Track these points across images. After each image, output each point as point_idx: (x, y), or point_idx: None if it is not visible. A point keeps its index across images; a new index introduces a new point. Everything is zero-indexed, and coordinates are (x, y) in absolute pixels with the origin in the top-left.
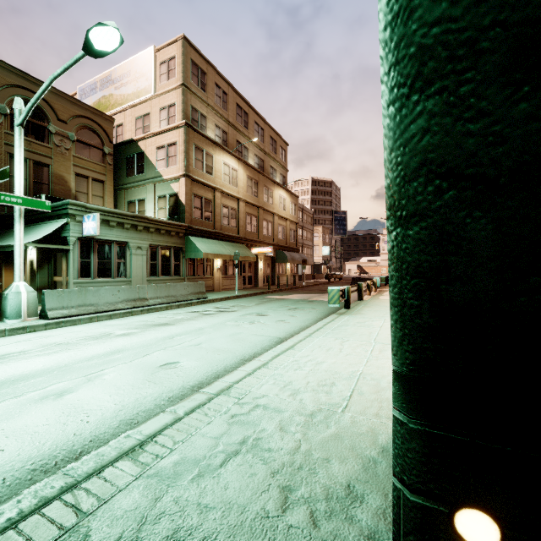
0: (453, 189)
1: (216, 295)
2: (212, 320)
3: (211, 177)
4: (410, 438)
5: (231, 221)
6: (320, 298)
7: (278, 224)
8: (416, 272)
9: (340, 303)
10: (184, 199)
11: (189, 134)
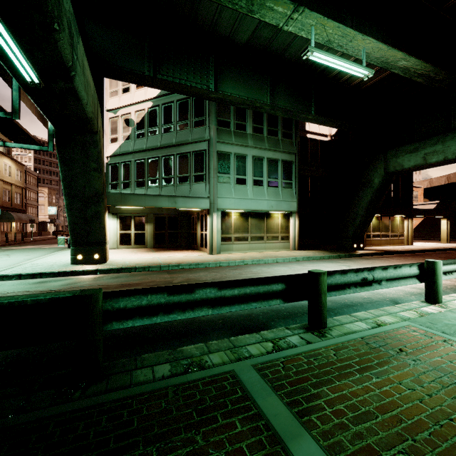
0: (73, 223)
1: None
2: None
3: None
4: (73, 250)
5: None
6: (51, 247)
7: (3, 188)
8: (71, 230)
9: (66, 247)
10: None
11: None
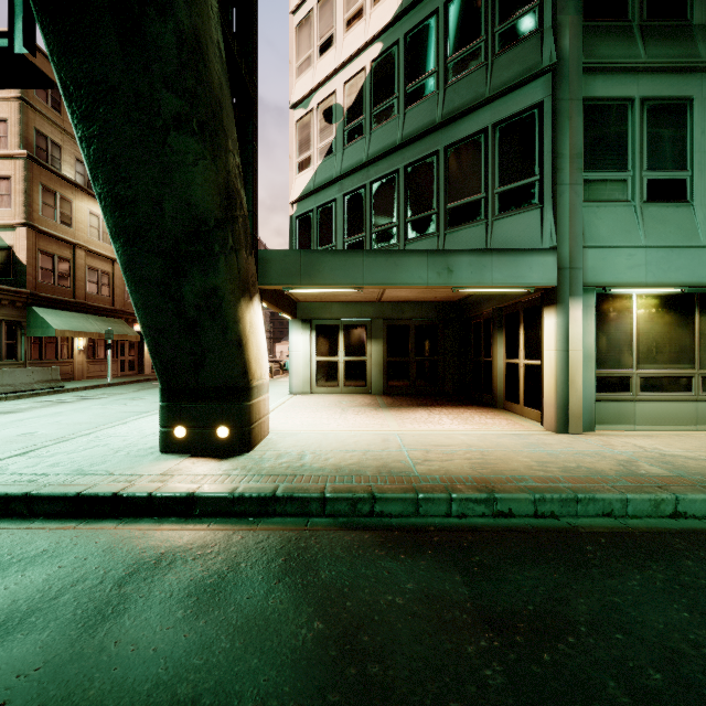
0: (153, 331)
1: (78, 384)
2: (73, 406)
3: (70, 229)
4: (162, 409)
5: (101, 289)
6: None
7: None
8: (152, 352)
9: None
10: (24, 256)
11: (33, 170)
